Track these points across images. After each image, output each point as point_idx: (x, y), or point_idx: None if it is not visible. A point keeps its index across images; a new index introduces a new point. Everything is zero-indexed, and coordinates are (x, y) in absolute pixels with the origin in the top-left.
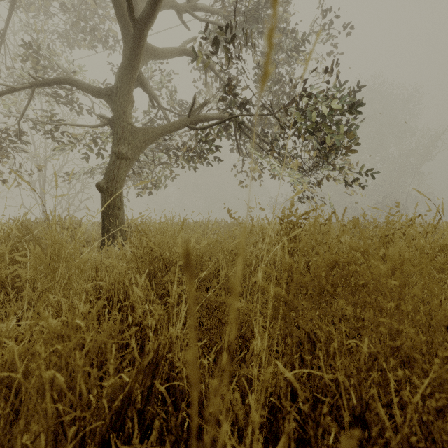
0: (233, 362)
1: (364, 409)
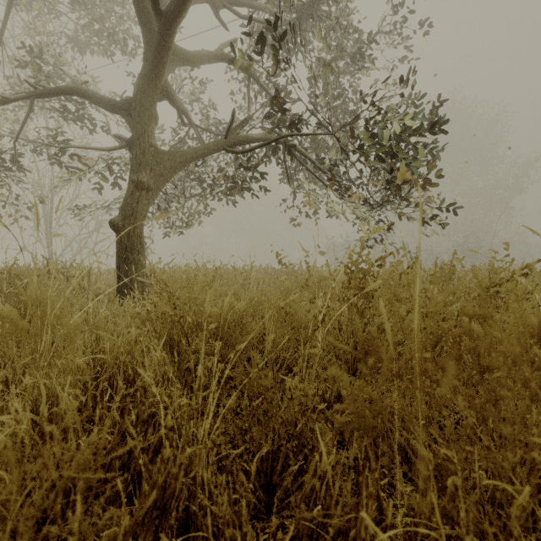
0: (285, 474)
1: None
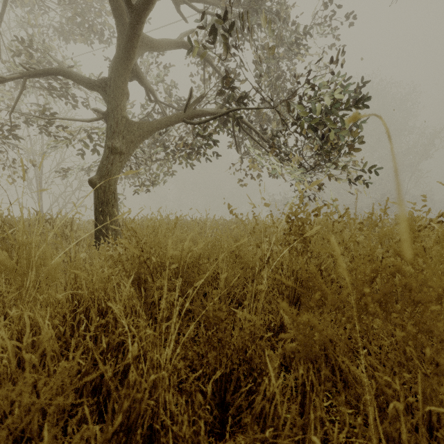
0: (236, 394)
1: None
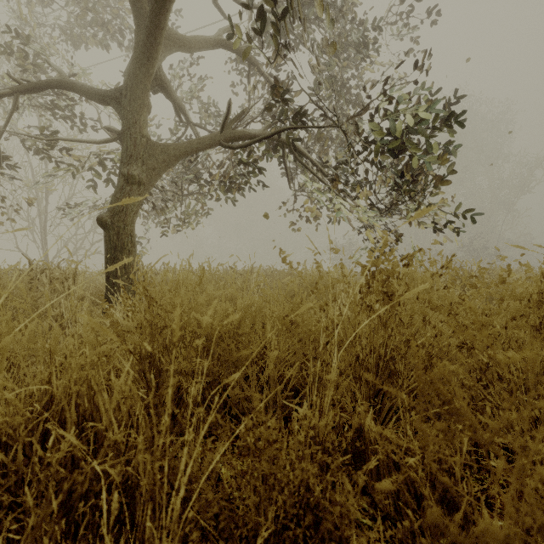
0: None
1: None
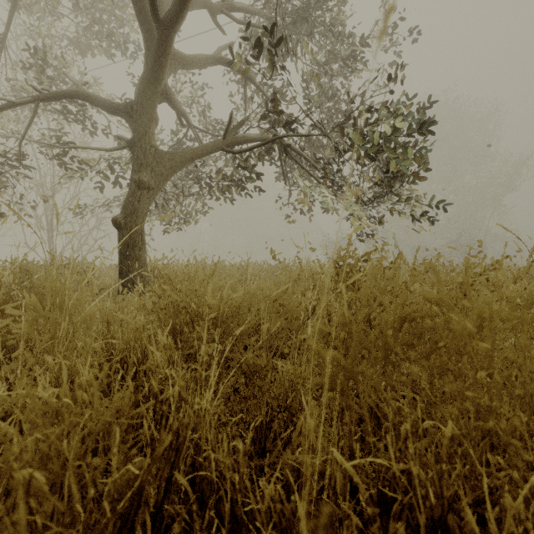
0: (276, 441)
1: (446, 510)
